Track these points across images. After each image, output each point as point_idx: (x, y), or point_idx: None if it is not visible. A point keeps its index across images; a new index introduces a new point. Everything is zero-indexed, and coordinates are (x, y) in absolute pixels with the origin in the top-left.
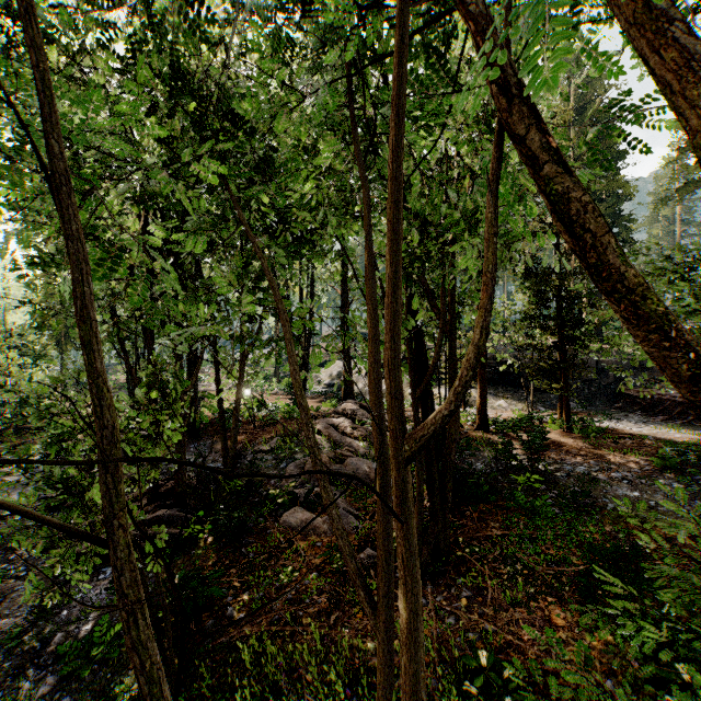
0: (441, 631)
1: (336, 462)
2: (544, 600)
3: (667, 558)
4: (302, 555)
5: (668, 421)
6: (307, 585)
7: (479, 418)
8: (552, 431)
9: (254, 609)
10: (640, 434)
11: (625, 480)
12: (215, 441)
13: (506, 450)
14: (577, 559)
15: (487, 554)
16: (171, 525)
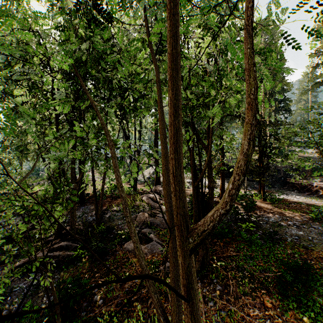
0: (207, 310)
1: (152, 216)
2: (260, 292)
3: (322, 268)
4: (134, 266)
5: (310, 195)
6: (136, 282)
7: (221, 194)
8: (256, 200)
9: (108, 296)
10: (298, 201)
11: (295, 225)
12: (92, 206)
13: (236, 211)
14: (275, 268)
15: (229, 265)
16: (67, 249)
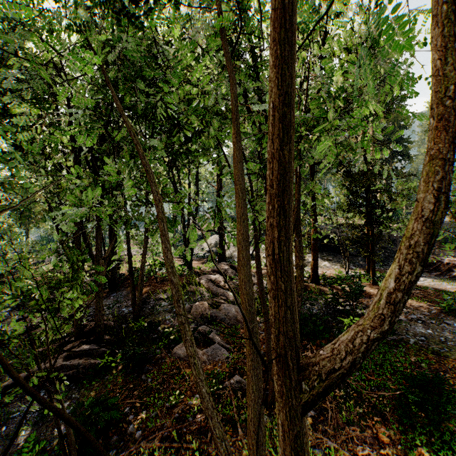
0: None
1: (213, 307)
2: (372, 419)
3: None
4: (187, 381)
5: (440, 276)
6: (190, 405)
7: (312, 275)
8: (363, 283)
9: (149, 426)
10: (423, 285)
11: (420, 320)
12: (128, 292)
13: (334, 299)
14: (393, 384)
15: None
16: (91, 356)
